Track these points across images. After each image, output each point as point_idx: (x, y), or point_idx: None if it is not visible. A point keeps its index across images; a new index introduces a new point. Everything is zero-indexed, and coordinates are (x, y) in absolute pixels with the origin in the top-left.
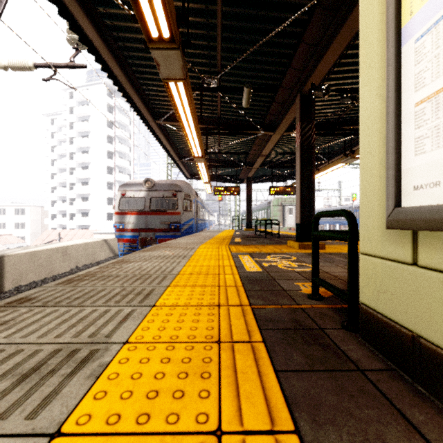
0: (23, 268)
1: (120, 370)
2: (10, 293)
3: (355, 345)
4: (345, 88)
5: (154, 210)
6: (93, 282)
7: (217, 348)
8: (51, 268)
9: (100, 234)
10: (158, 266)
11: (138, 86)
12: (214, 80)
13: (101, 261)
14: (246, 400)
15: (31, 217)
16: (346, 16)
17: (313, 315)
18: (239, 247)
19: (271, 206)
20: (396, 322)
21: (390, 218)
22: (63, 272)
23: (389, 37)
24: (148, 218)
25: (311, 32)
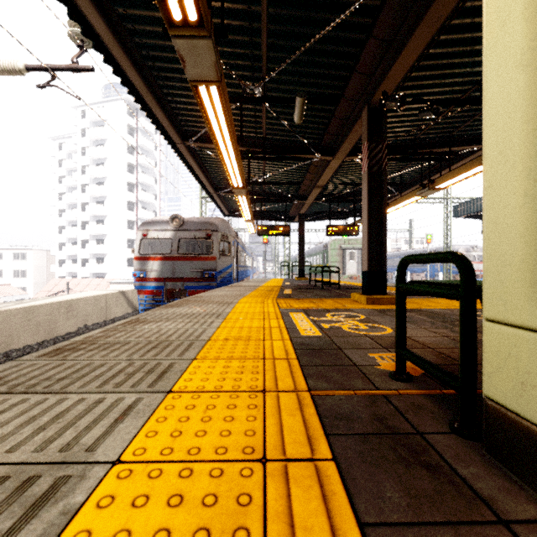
0: (15, 328)
1: (95, 524)
2: None
3: (480, 465)
4: (424, 99)
5: (183, 255)
6: (90, 353)
7: (260, 473)
8: (52, 327)
9: (119, 285)
10: (183, 328)
11: (161, 97)
12: (258, 88)
13: (117, 318)
14: None
15: (34, 263)
16: None
17: (402, 407)
18: (289, 301)
19: (328, 250)
20: None
21: None
22: (67, 332)
23: None
24: (176, 264)
25: (383, 22)
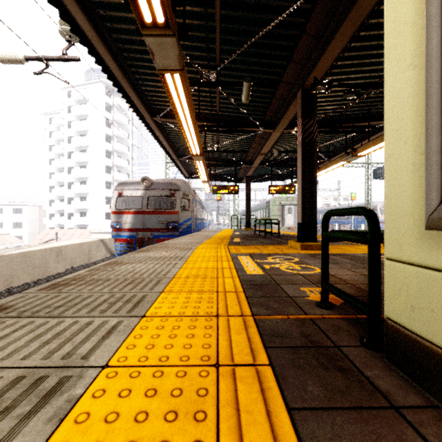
0: (15, 269)
1: (92, 408)
2: (0, 295)
3: (381, 369)
4: (348, 83)
5: (151, 210)
6: (79, 287)
7: (214, 374)
8: (45, 268)
9: (98, 234)
10: (152, 268)
11: (134, 81)
12: (212, 74)
13: (97, 261)
14: None
15: (29, 216)
16: (352, 4)
17: (325, 328)
18: (238, 247)
19: (270, 206)
20: (439, 347)
21: (433, 216)
22: (57, 273)
23: None
24: (145, 217)
25: (314, 22)
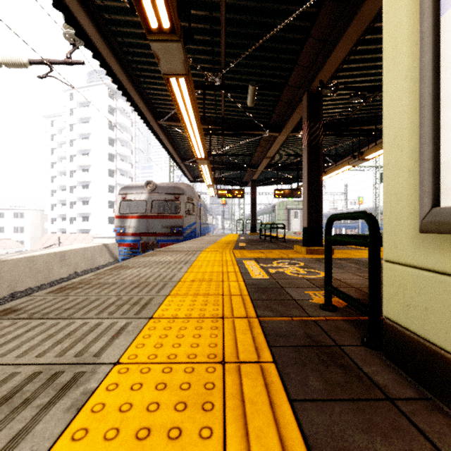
0: (19, 273)
1: (106, 400)
2: (4, 300)
3: (379, 366)
4: (354, 87)
5: (155, 214)
6: (86, 291)
7: (221, 370)
8: (48, 273)
9: (101, 239)
10: (158, 272)
11: (138, 85)
12: (217, 78)
13: (101, 266)
14: (257, 441)
15: (30, 220)
16: (357, 8)
17: (327, 329)
18: (243, 252)
19: (276, 210)
20: (431, 343)
21: (425, 220)
22: (61, 278)
23: (424, 6)
24: (149, 222)
25: (319, 26)
